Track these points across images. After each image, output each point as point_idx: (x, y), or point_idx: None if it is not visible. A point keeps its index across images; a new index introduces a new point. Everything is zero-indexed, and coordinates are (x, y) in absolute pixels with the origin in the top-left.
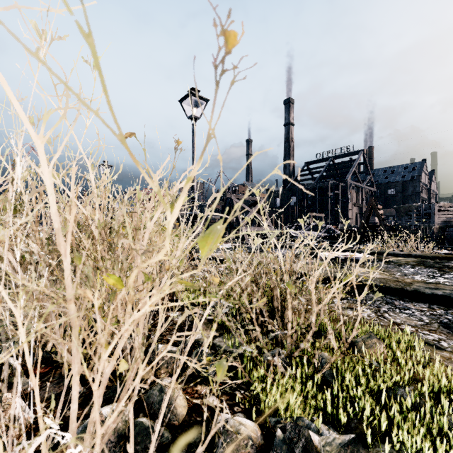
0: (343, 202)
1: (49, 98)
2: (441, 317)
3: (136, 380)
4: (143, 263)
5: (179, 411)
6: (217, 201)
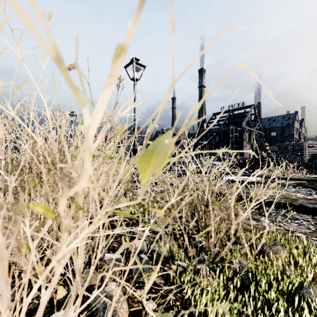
0: (240, 141)
1: (6, 41)
2: None
3: None
4: (67, 191)
5: None
6: (165, 100)
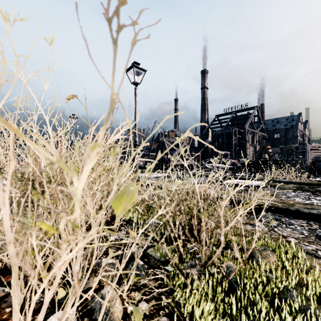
0: (243, 143)
1: (12, 67)
2: (316, 231)
3: (65, 316)
4: (65, 217)
5: (115, 316)
6: (128, 164)
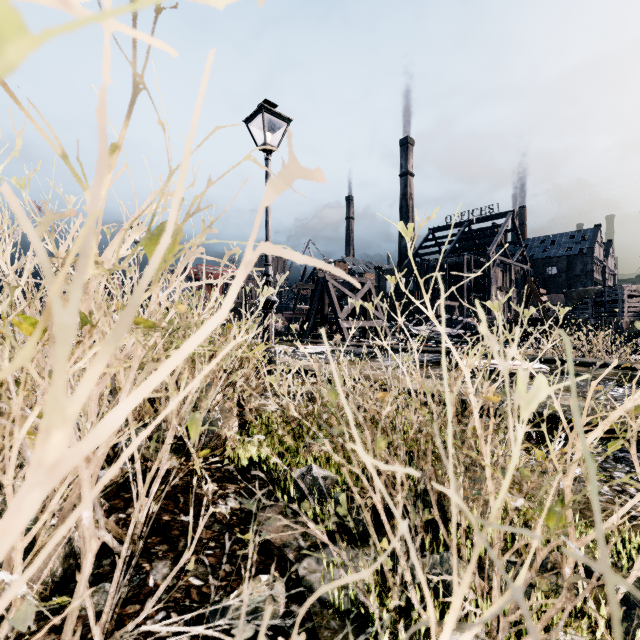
0: (484, 286)
1: None
2: None
3: None
4: None
5: None
6: None
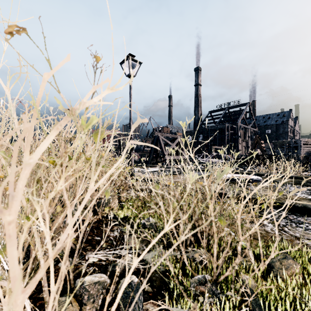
0: (235, 139)
1: None
2: None
3: None
4: None
5: None
6: None
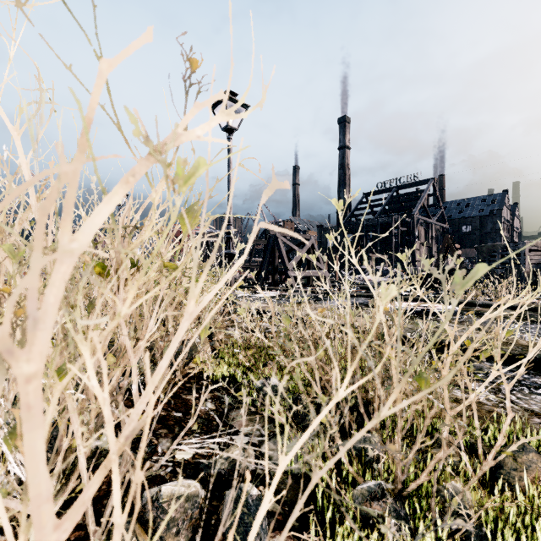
0: (410, 241)
1: None
2: None
3: None
4: None
5: None
6: None
